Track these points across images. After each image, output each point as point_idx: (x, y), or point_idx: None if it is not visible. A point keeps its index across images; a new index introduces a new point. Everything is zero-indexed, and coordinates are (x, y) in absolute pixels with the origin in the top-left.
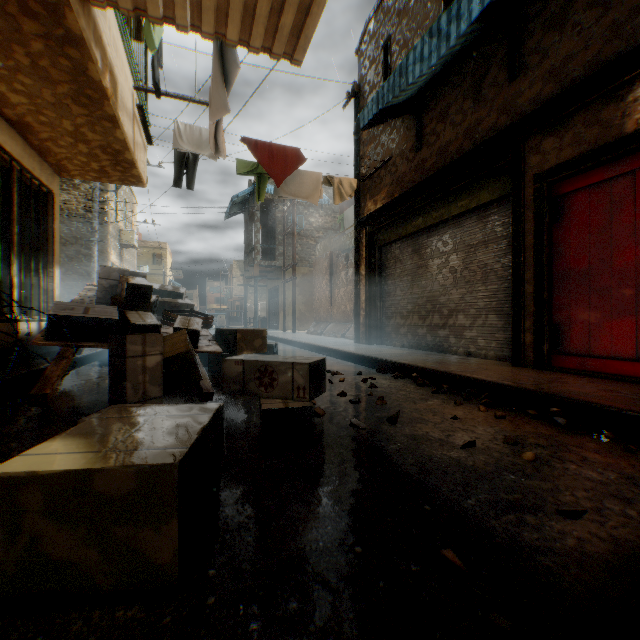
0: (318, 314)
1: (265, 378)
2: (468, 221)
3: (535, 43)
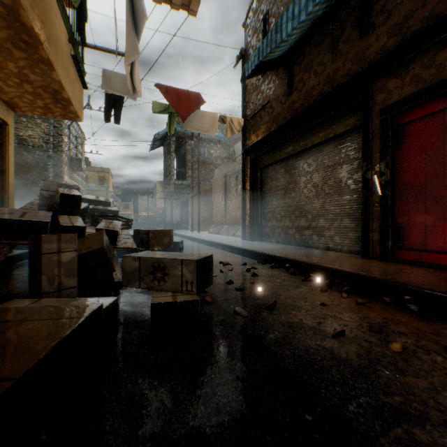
0: (216, 219)
1: (158, 273)
2: (327, 148)
3: (381, 6)
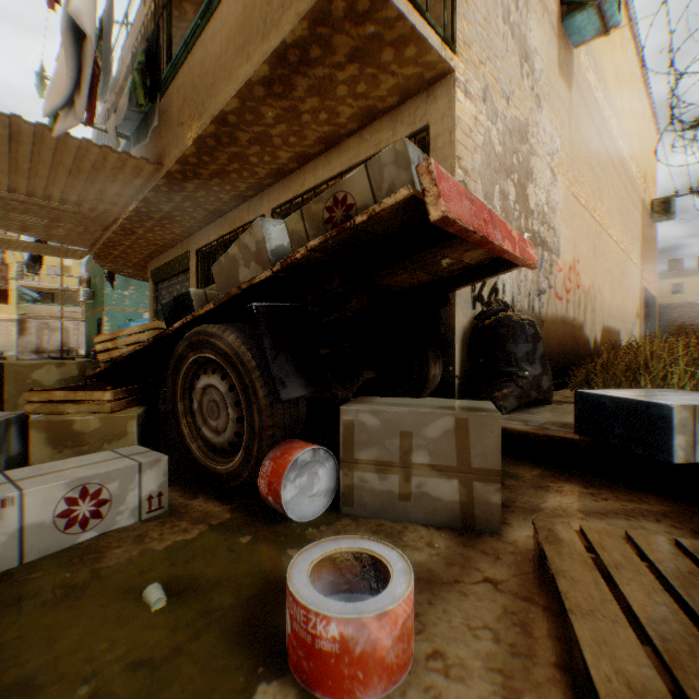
0: None
1: None
2: None
3: None
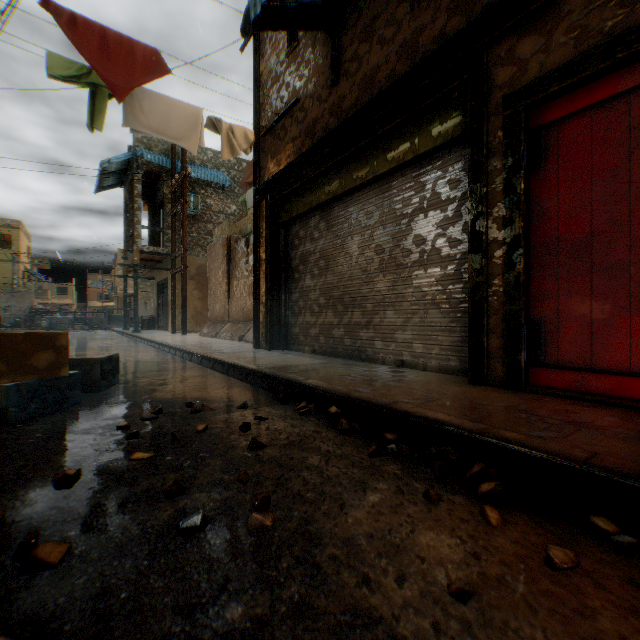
0: (214, 312)
1: None
2: (400, 181)
3: None
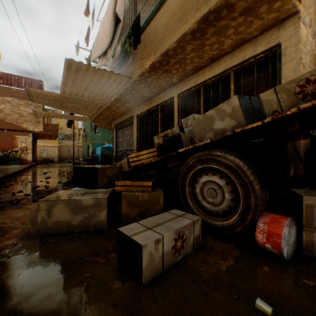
0: None
1: None
2: None
3: None
